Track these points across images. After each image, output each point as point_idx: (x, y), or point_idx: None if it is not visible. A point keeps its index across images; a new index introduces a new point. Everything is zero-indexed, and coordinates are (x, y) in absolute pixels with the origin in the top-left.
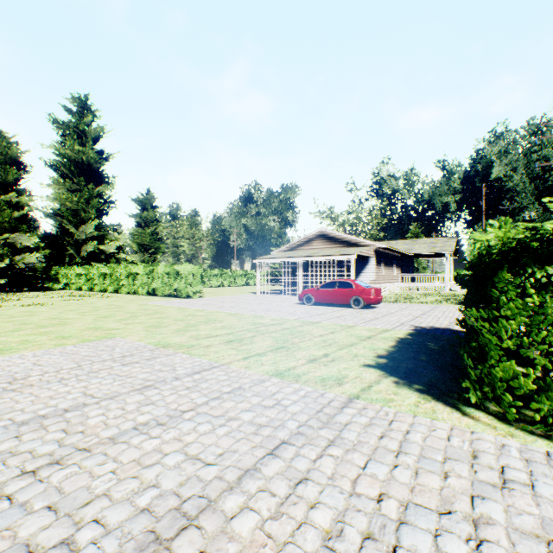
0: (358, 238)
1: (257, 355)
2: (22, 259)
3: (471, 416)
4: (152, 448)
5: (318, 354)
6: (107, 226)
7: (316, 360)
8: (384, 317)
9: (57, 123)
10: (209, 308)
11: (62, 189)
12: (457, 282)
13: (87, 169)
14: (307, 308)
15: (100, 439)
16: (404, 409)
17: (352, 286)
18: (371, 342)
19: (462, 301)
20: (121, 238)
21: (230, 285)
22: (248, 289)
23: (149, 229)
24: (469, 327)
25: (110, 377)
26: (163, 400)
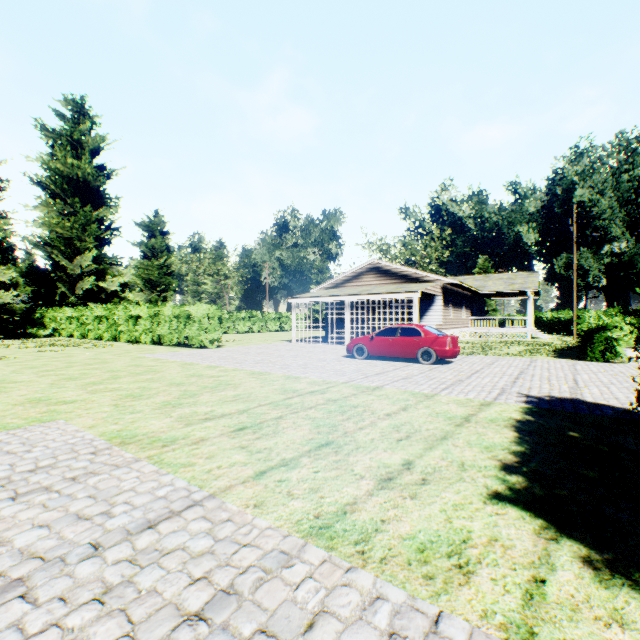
0: (420, 272)
1: (283, 466)
2: None
3: None
4: None
5: (393, 463)
6: (109, 259)
7: (393, 481)
8: (470, 378)
9: (46, 130)
10: (225, 363)
11: (52, 212)
12: (536, 326)
13: (84, 188)
14: (358, 364)
15: None
16: None
17: (420, 333)
18: (474, 430)
19: (558, 352)
20: (126, 274)
21: (260, 331)
22: (282, 336)
23: (158, 261)
24: None
25: None
26: None
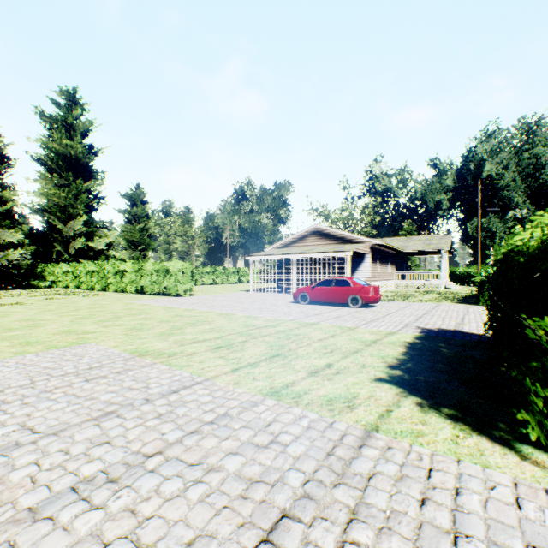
0: (353, 235)
1: (249, 366)
2: (5, 256)
3: (533, 459)
4: (88, 530)
5: (319, 364)
6: (96, 223)
7: (318, 373)
8: (385, 317)
9: (44, 116)
10: (199, 307)
11: (49, 184)
12: (451, 279)
13: (76, 164)
14: (302, 308)
15: (15, 512)
16: (441, 448)
17: (350, 284)
18: (377, 348)
19: (461, 299)
20: (111, 235)
21: (222, 283)
22: (241, 287)
23: (139, 225)
24: (530, 342)
25: (64, 399)
26: (124, 436)
